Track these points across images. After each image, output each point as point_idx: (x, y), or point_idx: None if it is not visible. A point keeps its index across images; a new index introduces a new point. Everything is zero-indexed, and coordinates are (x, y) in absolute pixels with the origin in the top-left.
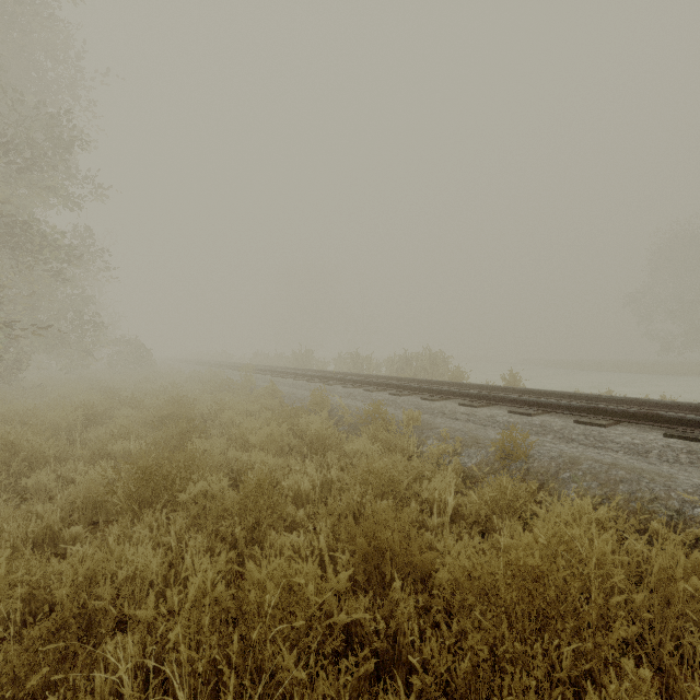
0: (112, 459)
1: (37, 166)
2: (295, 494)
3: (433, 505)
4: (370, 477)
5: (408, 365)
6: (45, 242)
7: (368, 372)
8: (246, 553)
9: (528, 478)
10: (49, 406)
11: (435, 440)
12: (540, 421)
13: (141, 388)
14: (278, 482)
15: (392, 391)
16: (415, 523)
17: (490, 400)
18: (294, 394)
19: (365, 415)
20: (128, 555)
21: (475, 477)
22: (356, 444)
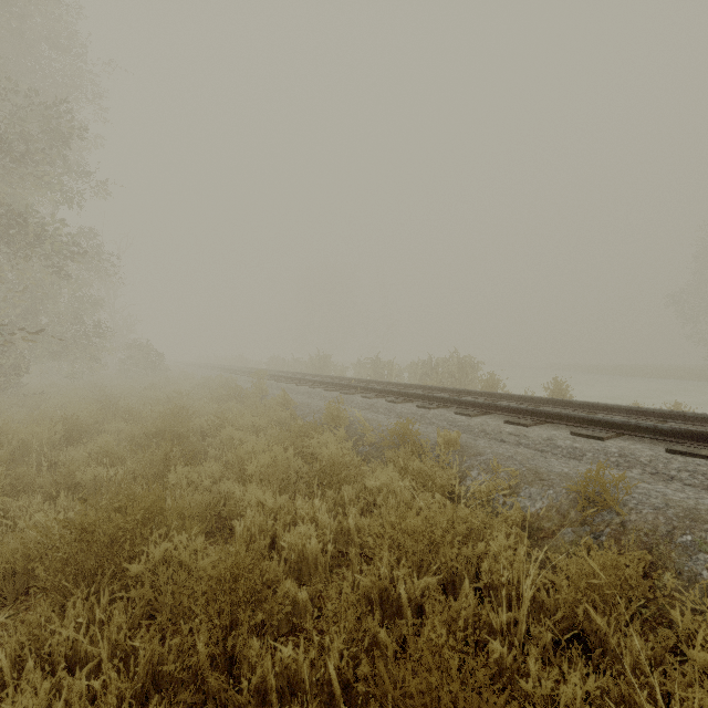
0: (82, 490)
1: (31, 156)
2: (299, 556)
3: (498, 589)
4: (402, 538)
5: (434, 372)
6: (39, 238)
7: (389, 378)
8: (212, 683)
9: (626, 538)
10: (21, 421)
11: (482, 471)
12: (618, 448)
13: (146, 396)
14: (276, 536)
15: (419, 402)
16: (472, 618)
17: (542, 417)
18: (308, 404)
19: (391, 435)
20: (7, 703)
21: (542, 529)
22: (380, 477)
